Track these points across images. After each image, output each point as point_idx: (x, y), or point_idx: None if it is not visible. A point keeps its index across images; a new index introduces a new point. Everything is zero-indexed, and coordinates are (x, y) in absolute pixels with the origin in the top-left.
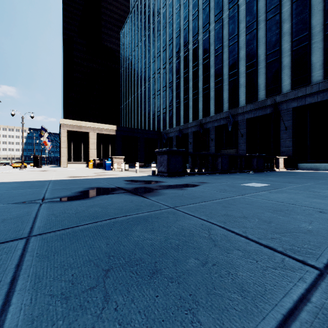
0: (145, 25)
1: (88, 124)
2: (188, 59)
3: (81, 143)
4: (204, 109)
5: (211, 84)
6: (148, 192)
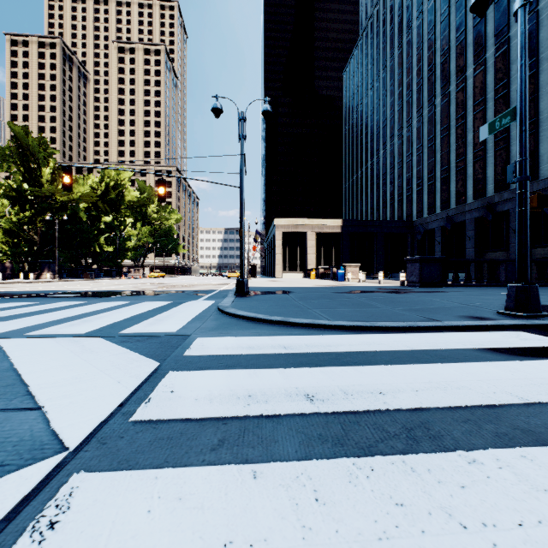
0: (384, 53)
1: (306, 222)
2: (465, 95)
3: (297, 247)
4: (497, 178)
5: (512, 133)
6: (401, 293)
